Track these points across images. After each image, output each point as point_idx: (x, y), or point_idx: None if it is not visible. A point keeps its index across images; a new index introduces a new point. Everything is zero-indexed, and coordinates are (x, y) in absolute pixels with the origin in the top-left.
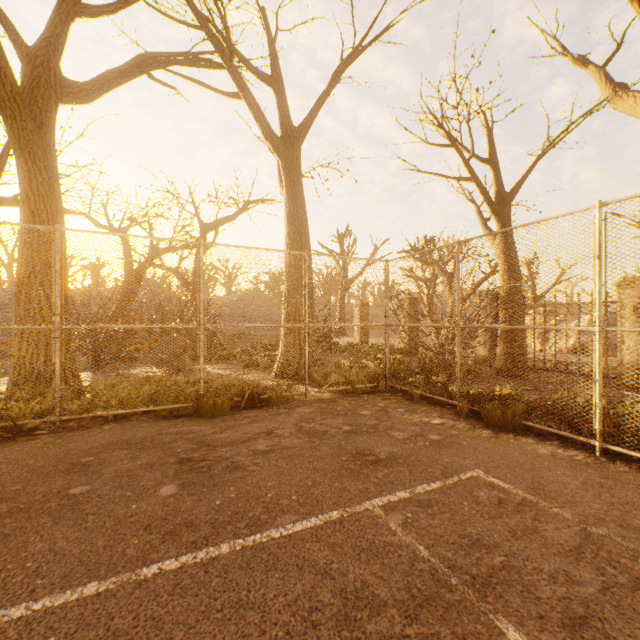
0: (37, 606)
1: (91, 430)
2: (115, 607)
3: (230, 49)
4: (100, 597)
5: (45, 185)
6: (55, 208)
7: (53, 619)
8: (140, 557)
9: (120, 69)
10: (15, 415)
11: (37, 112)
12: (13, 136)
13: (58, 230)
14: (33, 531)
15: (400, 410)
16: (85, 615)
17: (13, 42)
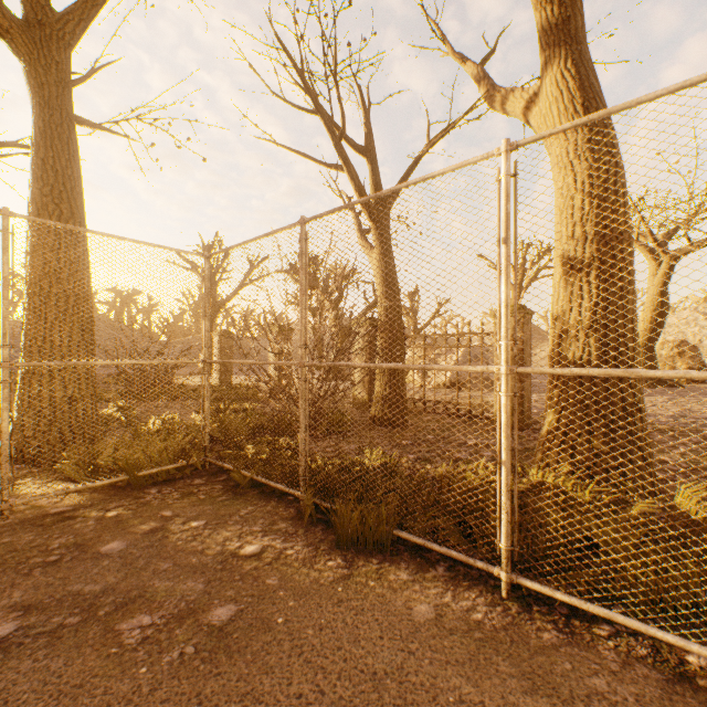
0: None
1: None
2: None
3: None
4: None
5: None
6: None
7: None
8: None
9: None
10: None
11: None
12: None
13: None
14: None
15: (197, 524)
16: None
17: None
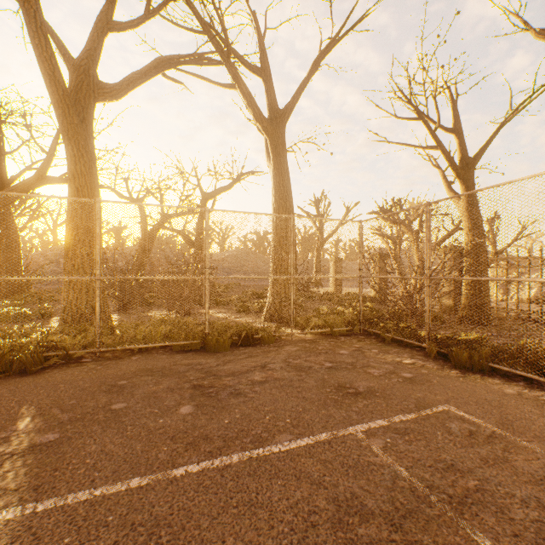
0: (97, 492)
1: (123, 360)
2: (154, 498)
3: (227, 48)
4: (142, 489)
5: (86, 166)
6: (93, 184)
7: (110, 503)
8: (169, 461)
9: (141, 71)
10: (67, 346)
11: (80, 109)
12: (63, 129)
13: (98, 202)
14: (88, 436)
15: (374, 351)
16: (133, 502)
17: (63, 56)
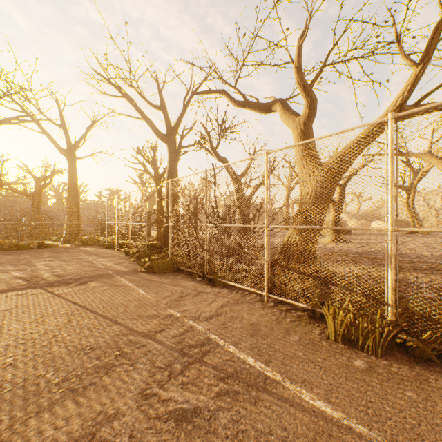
0: None
1: None
2: None
3: (38, 121)
4: None
5: None
6: None
7: None
8: None
9: None
10: None
11: None
12: None
13: None
14: None
15: (89, 247)
16: None
17: None
